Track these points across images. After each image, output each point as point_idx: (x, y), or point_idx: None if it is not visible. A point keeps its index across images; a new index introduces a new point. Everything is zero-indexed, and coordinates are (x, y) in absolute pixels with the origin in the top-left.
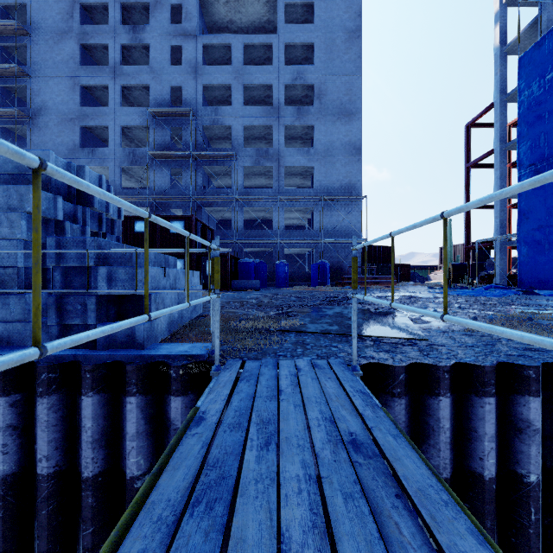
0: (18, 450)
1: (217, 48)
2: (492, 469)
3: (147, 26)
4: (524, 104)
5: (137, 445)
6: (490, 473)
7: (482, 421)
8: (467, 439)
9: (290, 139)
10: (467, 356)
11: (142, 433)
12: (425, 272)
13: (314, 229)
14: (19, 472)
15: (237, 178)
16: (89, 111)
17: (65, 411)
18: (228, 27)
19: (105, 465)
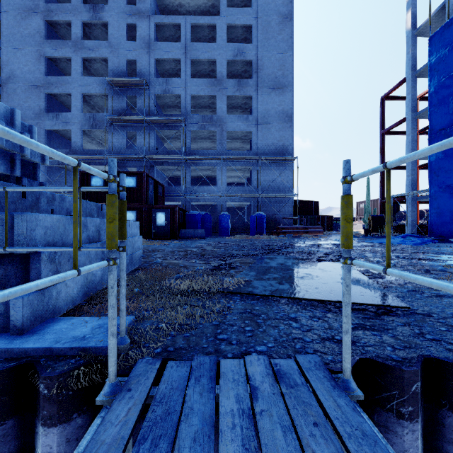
0: None
1: (168, 28)
2: None
3: (105, 6)
4: (434, 76)
5: None
6: None
7: None
8: None
9: (232, 108)
10: None
11: None
12: None
13: (253, 185)
14: None
15: (185, 140)
16: (53, 80)
17: None
18: (178, 10)
19: None
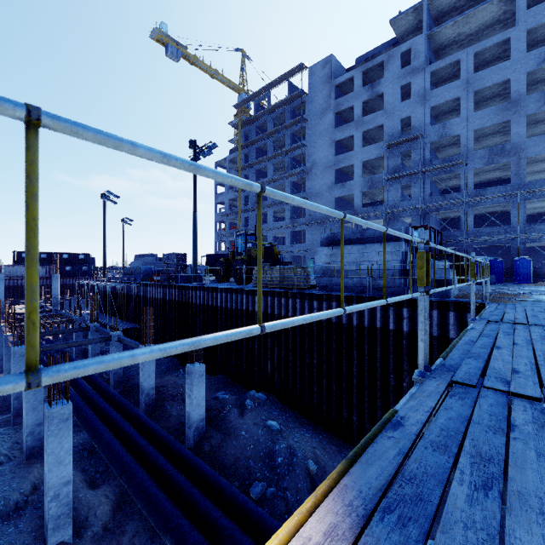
0: (409, 325)
1: (444, 68)
2: None
3: (381, 79)
4: None
5: (453, 328)
6: None
7: None
8: None
9: (535, 123)
10: None
11: (455, 324)
12: None
13: None
14: (409, 332)
15: (466, 181)
16: (341, 158)
17: None
18: (455, 40)
19: (440, 334)
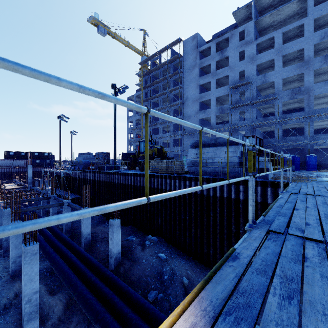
0: (244, 196)
1: (264, 41)
2: None
3: (227, 48)
4: None
5: (270, 197)
6: None
7: None
8: None
9: (319, 75)
10: None
11: (271, 195)
12: None
13: None
14: (244, 200)
15: (277, 109)
16: (203, 95)
17: None
18: (271, 25)
19: (262, 201)
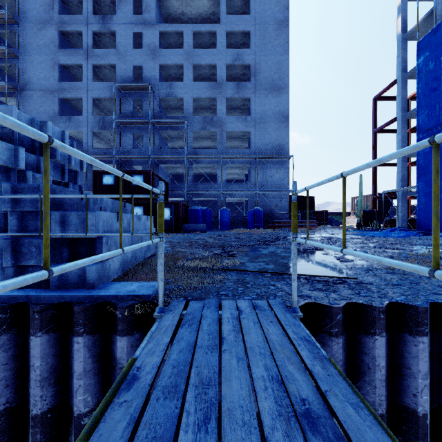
0: None
1: (171, 35)
2: (426, 405)
3: (114, 16)
4: (422, 79)
5: (84, 383)
6: (423, 409)
7: (416, 359)
8: (400, 375)
9: (231, 109)
10: (397, 295)
11: (89, 371)
12: (340, 217)
13: (251, 182)
14: None
15: (187, 140)
16: (66, 86)
17: (15, 350)
18: (180, 18)
19: (54, 401)
